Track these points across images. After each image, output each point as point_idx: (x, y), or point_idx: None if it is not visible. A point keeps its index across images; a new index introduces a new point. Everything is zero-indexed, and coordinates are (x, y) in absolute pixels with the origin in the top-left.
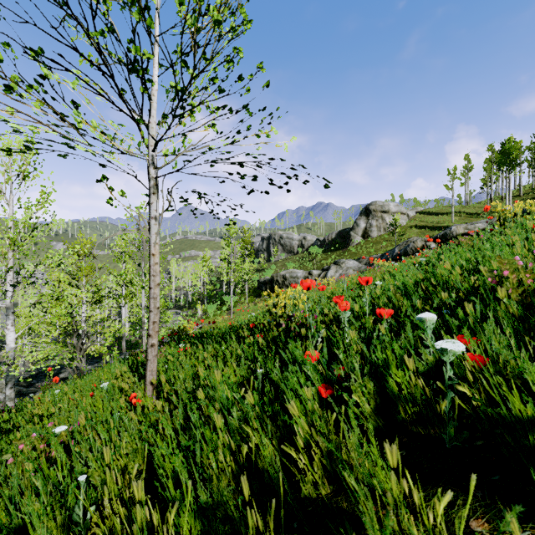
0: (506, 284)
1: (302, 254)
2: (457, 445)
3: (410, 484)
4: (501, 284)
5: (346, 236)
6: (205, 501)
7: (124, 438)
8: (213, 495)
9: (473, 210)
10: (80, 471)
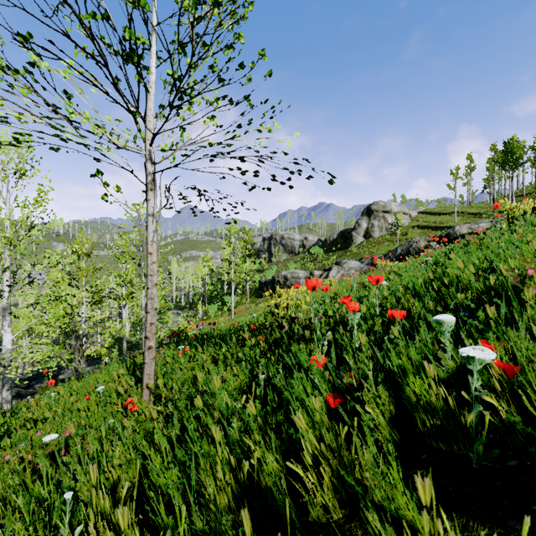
0: (532, 284)
1: (303, 254)
2: (486, 465)
3: (445, 523)
4: (525, 284)
5: (348, 237)
6: (201, 529)
7: (117, 448)
8: (210, 522)
9: (476, 210)
10: (67, 487)
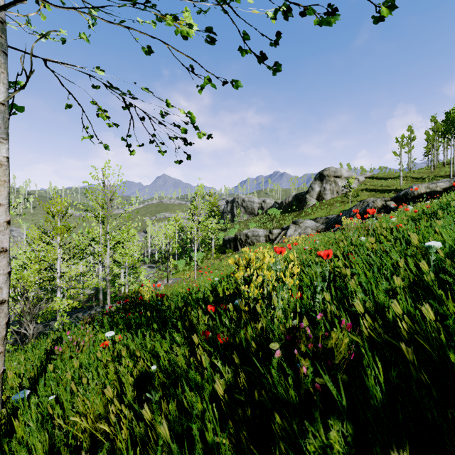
0: None
1: (262, 215)
2: None
3: None
4: None
5: (301, 199)
6: None
7: None
8: None
9: (418, 175)
10: None
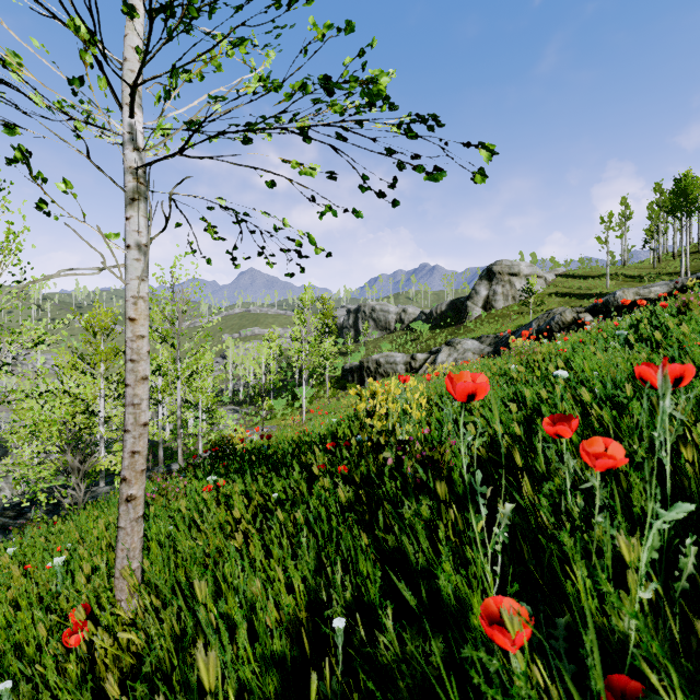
0: None
1: (401, 332)
2: None
3: None
4: None
5: (461, 308)
6: None
7: None
8: None
9: (634, 271)
10: None
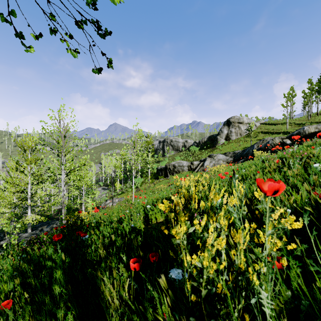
0: None
1: (184, 151)
2: None
3: None
4: None
5: (214, 140)
6: None
7: None
8: None
9: (299, 121)
10: None
